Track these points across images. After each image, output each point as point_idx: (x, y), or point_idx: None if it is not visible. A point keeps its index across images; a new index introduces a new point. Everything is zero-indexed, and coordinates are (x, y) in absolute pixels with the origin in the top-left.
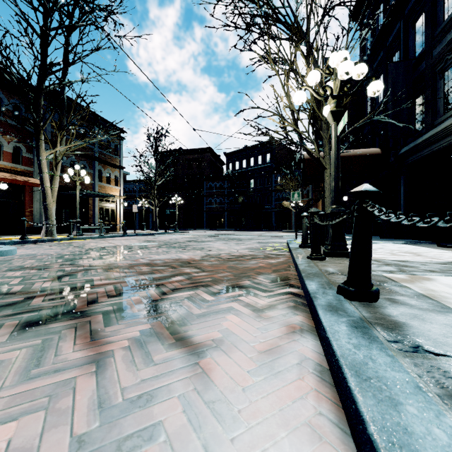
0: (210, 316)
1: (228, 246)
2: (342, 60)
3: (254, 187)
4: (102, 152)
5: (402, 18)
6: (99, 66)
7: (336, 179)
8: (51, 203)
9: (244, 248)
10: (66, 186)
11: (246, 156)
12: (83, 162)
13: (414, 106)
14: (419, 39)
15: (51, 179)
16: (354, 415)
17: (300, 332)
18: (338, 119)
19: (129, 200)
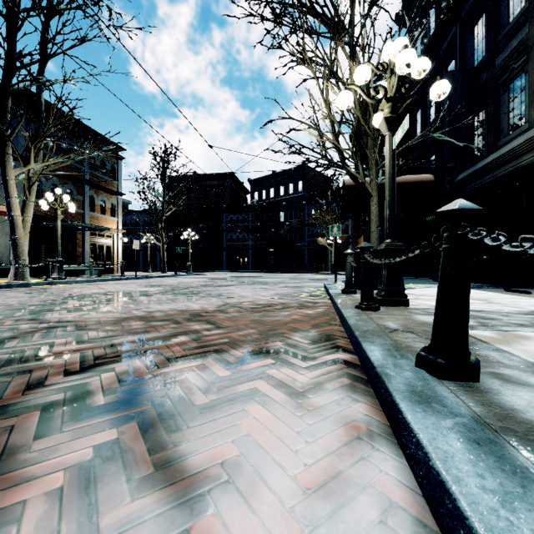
0: (222, 407)
1: (252, 291)
2: (401, 49)
3: (284, 221)
4: (94, 174)
5: (459, 20)
6: (87, 61)
7: (391, 206)
8: (23, 237)
9: (272, 294)
10: (46, 215)
11: (274, 184)
12: (69, 186)
13: (473, 125)
14: (479, 45)
15: (22, 206)
16: None
17: (369, 439)
18: (394, 127)
19: (131, 236)
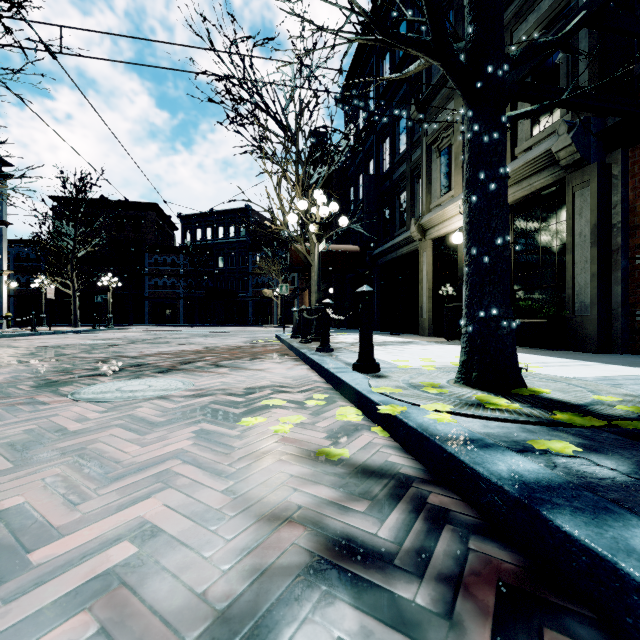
0: (255, 365)
1: (216, 340)
2: (322, 203)
3: (224, 267)
4: None
5: (375, 132)
6: (20, 94)
7: (319, 284)
8: None
9: (236, 341)
10: None
11: (212, 223)
12: None
13: (383, 215)
14: (386, 158)
15: None
16: (316, 366)
17: (300, 365)
18: (320, 240)
19: None
